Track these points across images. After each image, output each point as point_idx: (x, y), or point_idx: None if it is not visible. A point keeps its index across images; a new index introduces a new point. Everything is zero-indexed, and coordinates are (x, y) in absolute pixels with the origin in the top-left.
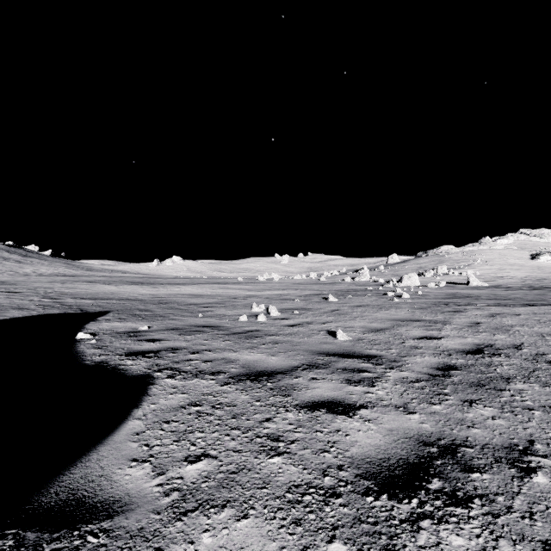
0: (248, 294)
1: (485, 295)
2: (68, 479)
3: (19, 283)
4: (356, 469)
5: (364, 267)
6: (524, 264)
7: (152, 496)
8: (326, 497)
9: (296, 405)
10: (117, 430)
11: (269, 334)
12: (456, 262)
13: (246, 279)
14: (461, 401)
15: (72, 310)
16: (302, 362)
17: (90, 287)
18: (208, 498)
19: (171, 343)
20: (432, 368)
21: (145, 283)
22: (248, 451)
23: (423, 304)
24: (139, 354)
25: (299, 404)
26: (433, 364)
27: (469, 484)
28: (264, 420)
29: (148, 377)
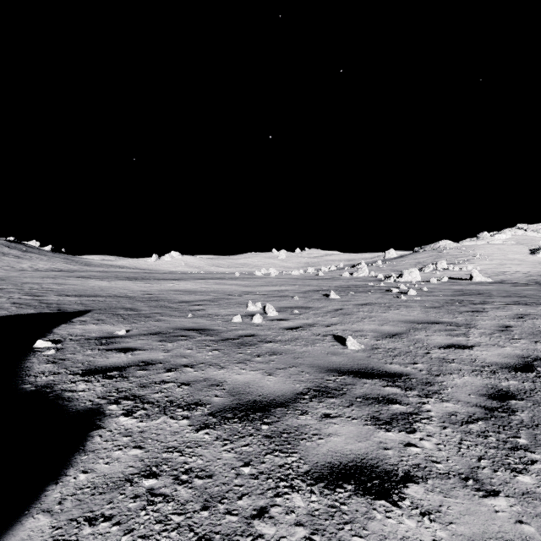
0: (244, 291)
1: (496, 292)
2: None
3: (9, 279)
4: None
5: (362, 262)
6: (524, 259)
7: None
8: None
9: (305, 473)
10: None
11: (265, 340)
12: (455, 257)
13: (243, 274)
14: None
15: (49, 309)
16: (308, 386)
17: (81, 283)
18: None
19: (146, 353)
20: (481, 395)
21: (139, 279)
22: None
23: (434, 302)
24: (99, 372)
25: (309, 471)
26: (480, 388)
27: None
28: (255, 514)
29: (97, 414)
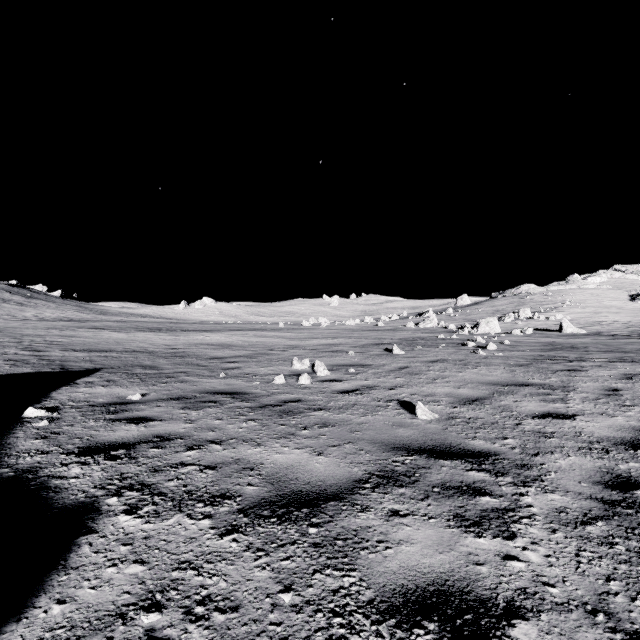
0: (289, 344)
1: (594, 346)
2: None
3: (7, 330)
4: None
5: (429, 310)
6: (623, 307)
7: None
8: None
9: (369, 603)
10: None
11: (314, 407)
12: (540, 304)
13: (288, 324)
14: None
15: (50, 367)
16: (369, 470)
17: (93, 335)
18: None
19: (164, 425)
20: (596, 482)
21: (163, 330)
22: None
23: (519, 359)
24: (100, 450)
25: (374, 600)
26: (592, 473)
27: None
28: None
29: (89, 510)
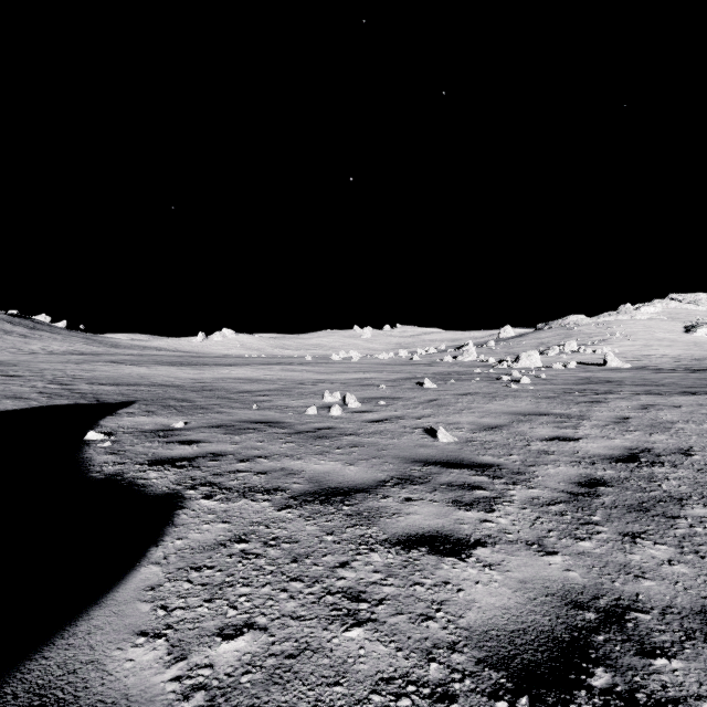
0: (319, 379)
1: (630, 380)
2: (37, 669)
3: (21, 364)
4: (477, 650)
5: (469, 343)
6: (677, 339)
7: (163, 699)
8: (433, 701)
9: (384, 540)
10: (123, 581)
11: (345, 433)
12: (588, 336)
13: (317, 358)
14: (619, 535)
15: (86, 400)
16: (391, 475)
17: (113, 370)
18: (250, 702)
19: (213, 446)
20: (572, 482)
21: (185, 364)
22: (313, 618)
23: (549, 392)
24: (167, 462)
25: (388, 539)
26: (572, 477)
27: (653, 678)
28: (338, 565)
29: (176, 497)
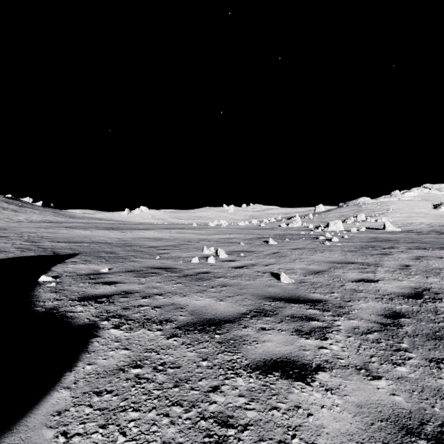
0: (200, 238)
1: (403, 239)
2: None
3: (10, 228)
4: None
5: (296, 215)
6: (428, 213)
7: None
8: None
9: (246, 365)
10: (37, 406)
11: (217, 276)
12: (372, 211)
13: (199, 225)
14: (425, 360)
15: (46, 252)
16: (250, 308)
17: (68, 232)
18: None
19: (126, 286)
20: (379, 315)
21: (115, 228)
22: None
23: (352, 247)
24: (91, 298)
25: (249, 364)
26: (379, 310)
27: None
28: (211, 390)
29: (93, 327)
